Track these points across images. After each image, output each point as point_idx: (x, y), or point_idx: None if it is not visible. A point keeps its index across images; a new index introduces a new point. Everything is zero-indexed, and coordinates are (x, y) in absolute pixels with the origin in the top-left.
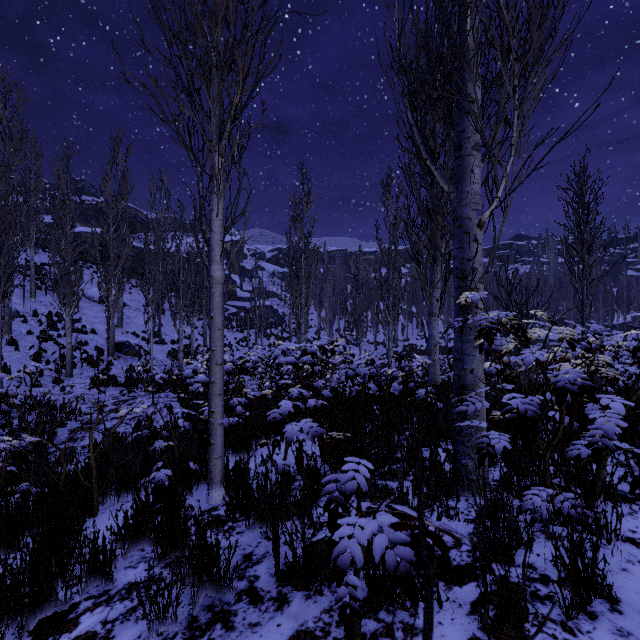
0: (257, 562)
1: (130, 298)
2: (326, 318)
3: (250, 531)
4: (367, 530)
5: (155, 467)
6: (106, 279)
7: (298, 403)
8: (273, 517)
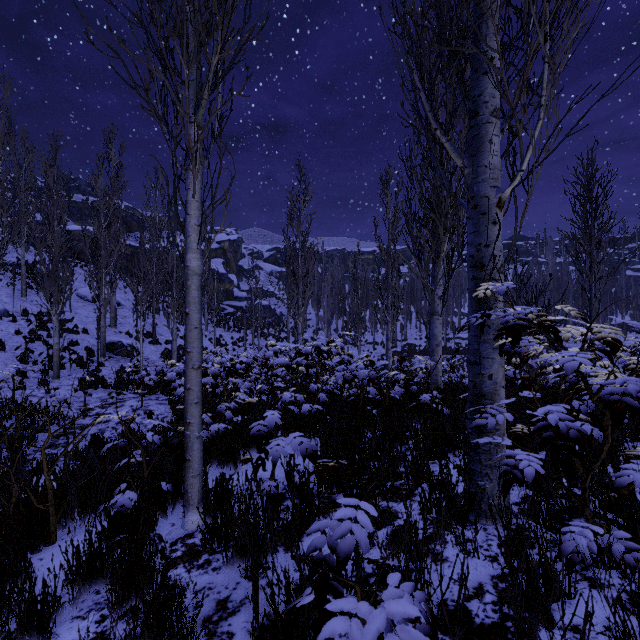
0: (233, 612)
1: (125, 297)
2: (324, 318)
3: (228, 567)
4: (370, 627)
5: (117, 490)
6: (97, 277)
7: (292, 407)
8: (252, 557)
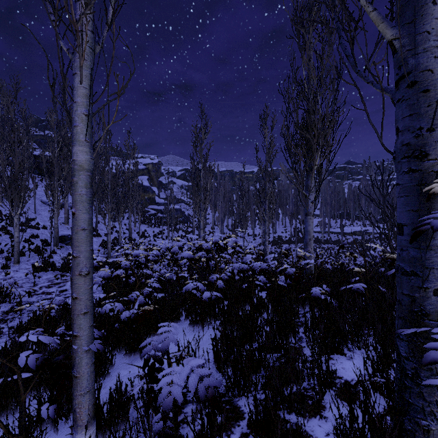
0: None
1: None
2: (219, 217)
3: None
4: None
5: None
6: (51, 187)
7: (195, 292)
8: None
